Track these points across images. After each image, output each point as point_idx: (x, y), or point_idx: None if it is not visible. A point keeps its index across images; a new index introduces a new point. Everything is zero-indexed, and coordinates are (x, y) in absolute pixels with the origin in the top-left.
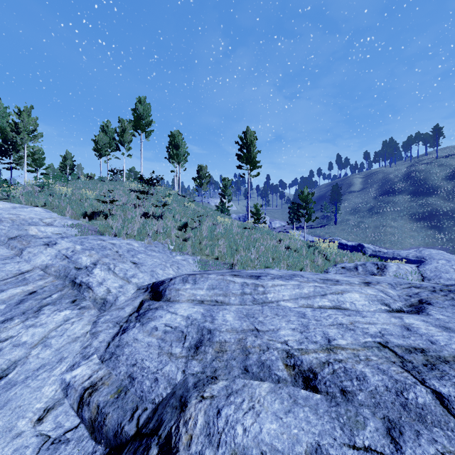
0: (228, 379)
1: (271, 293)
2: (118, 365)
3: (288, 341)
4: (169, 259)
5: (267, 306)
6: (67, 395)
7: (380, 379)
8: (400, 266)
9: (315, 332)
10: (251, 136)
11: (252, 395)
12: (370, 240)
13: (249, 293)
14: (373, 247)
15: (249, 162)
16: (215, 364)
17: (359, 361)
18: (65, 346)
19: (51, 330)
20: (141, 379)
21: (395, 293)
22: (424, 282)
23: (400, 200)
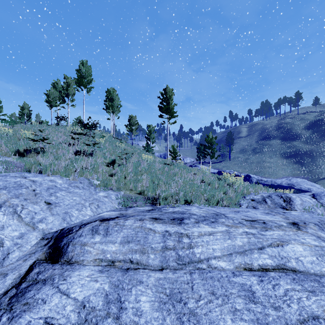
0: None
1: (198, 247)
2: None
3: None
4: (91, 196)
5: (197, 272)
6: None
7: None
8: (302, 198)
9: None
10: (169, 92)
11: None
12: (254, 172)
13: (172, 248)
14: (257, 177)
15: (168, 112)
16: None
17: None
18: None
19: None
20: None
21: None
22: None
23: (274, 143)
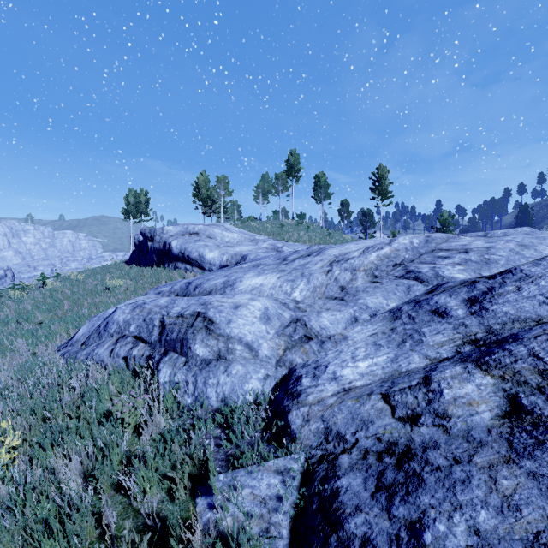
0: None
1: None
2: None
3: None
4: None
5: None
6: None
7: None
8: None
9: None
10: (382, 171)
11: None
12: None
13: None
14: None
15: (380, 194)
16: None
17: None
18: None
19: None
20: None
21: None
22: None
23: None
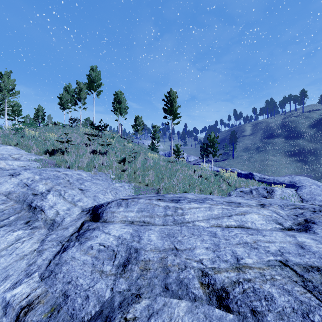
0: (150, 297)
1: (188, 215)
2: (55, 283)
3: (202, 260)
4: (109, 186)
5: (185, 226)
6: (5, 313)
7: (286, 300)
8: (283, 190)
9: (225, 251)
10: (173, 95)
11: (171, 316)
12: (257, 170)
13: (170, 215)
14: (259, 175)
15: (172, 114)
16: (139, 282)
17: (265, 281)
18: (12, 264)
19: (2, 250)
20: (73, 297)
21: (284, 213)
22: (303, 203)
23: (278, 141)
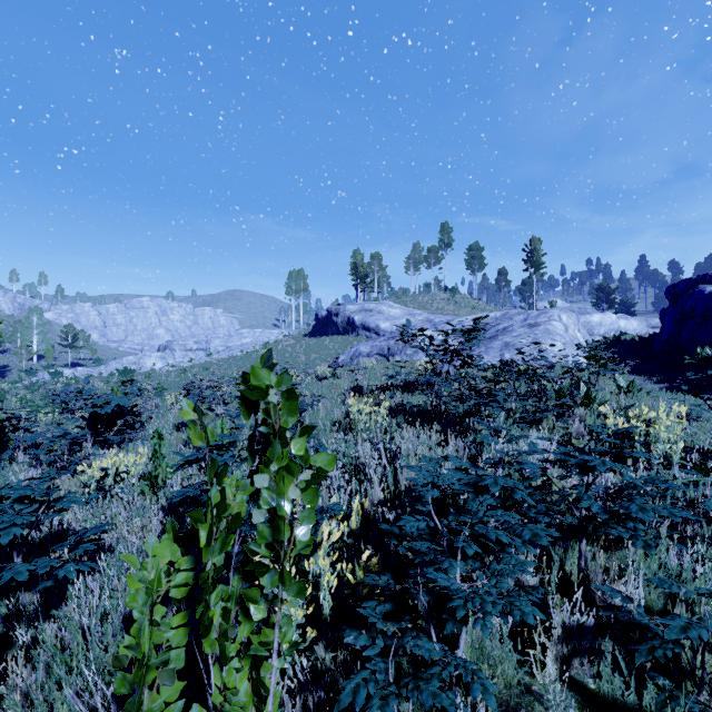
0: None
1: None
2: None
3: None
4: None
5: None
6: None
7: None
8: None
9: None
10: (535, 244)
11: None
12: None
13: None
14: None
15: (532, 265)
16: None
17: None
18: None
19: None
20: None
21: None
22: None
23: None
